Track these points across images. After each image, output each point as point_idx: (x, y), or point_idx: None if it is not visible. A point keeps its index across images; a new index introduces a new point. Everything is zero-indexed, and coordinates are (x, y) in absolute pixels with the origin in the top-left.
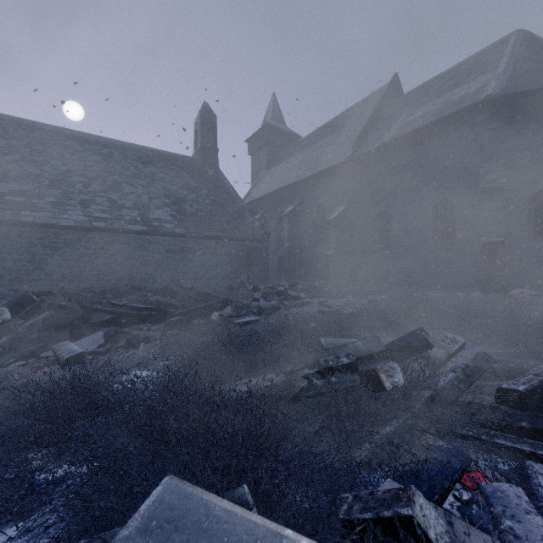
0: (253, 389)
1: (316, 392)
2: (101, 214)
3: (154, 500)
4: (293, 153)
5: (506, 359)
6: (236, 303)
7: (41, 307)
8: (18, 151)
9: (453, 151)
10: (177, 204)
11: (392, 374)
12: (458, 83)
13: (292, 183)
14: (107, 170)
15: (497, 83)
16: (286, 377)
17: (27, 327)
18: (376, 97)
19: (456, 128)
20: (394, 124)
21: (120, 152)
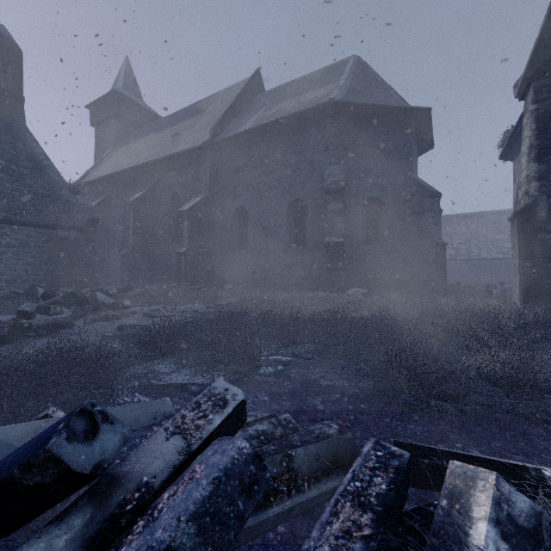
0: None
1: None
2: None
3: None
4: (149, 132)
5: (333, 383)
6: None
7: None
8: None
9: (304, 151)
10: None
11: None
12: (310, 88)
13: (140, 164)
14: None
15: (339, 93)
16: None
17: None
18: (239, 87)
19: (306, 128)
20: (254, 116)
21: None
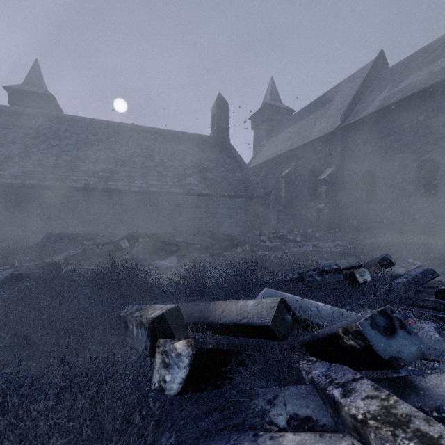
0: (281, 280)
1: (317, 283)
2: (154, 182)
3: (264, 292)
4: (289, 125)
5: None
6: (250, 243)
7: (138, 241)
8: (103, 142)
9: (435, 116)
10: (202, 172)
11: (363, 275)
12: (442, 54)
13: (288, 151)
14: (155, 150)
15: None
16: (299, 275)
17: (135, 252)
18: (362, 73)
19: (438, 96)
20: (379, 95)
21: (161, 137)
